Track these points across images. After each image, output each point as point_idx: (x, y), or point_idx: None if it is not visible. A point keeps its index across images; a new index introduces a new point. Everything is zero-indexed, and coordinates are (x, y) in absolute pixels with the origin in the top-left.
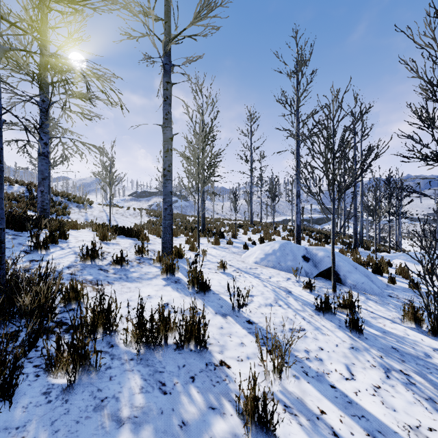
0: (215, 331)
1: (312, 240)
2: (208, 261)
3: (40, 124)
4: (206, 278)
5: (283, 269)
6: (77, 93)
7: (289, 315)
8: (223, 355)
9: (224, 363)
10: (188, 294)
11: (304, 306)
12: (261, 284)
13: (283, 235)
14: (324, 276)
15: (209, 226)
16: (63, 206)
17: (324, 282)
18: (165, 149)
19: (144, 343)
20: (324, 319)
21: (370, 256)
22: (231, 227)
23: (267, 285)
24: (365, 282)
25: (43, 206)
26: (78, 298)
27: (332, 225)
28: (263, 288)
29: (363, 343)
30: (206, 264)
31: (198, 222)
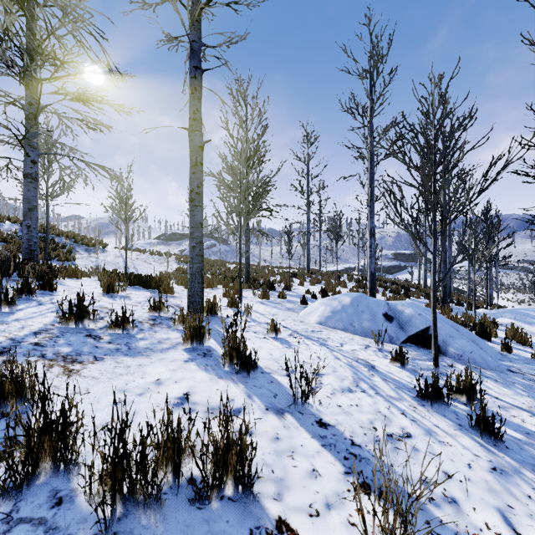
0: (266, 447)
1: (387, 293)
2: (253, 321)
3: (26, 136)
4: (251, 347)
5: (358, 332)
6: (75, 92)
7: (381, 408)
8: (282, 504)
9: (285, 526)
10: (223, 375)
11: (398, 391)
12: (331, 355)
13: (350, 286)
14: (415, 342)
15: (254, 275)
16: (67, 249)
17: (416, 350)
18: (193, 162)
19: (126, 493)
20: (434, 414)
21: (467, 313)
22: (283, 276)
23: (339, 356)
24: (474, 351)
25: (30, 246)
26: (21, 392)
27: (432, 270)
28: (334, 361)
29: (505, 457)
30: (251, 326)
31: (240, 267)
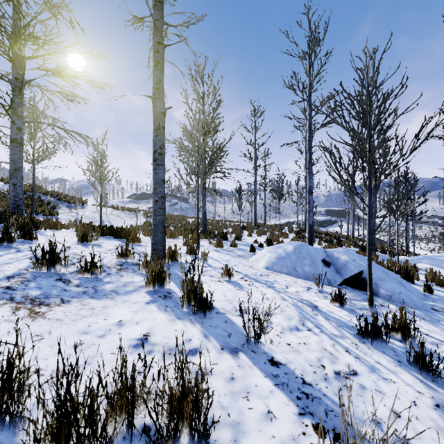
0: (221, 388)
1: (322, 242)
2: (209, 266)
3: (12, 106)
4: (207, 289)
5: (300, 275)
6: (55, 68)
7: (327, 346)
8: None
9: None
10: (181, 316)
11: (340, 329)
12: (278, 296)
13: (291, 236)
14: (350, 285)
15: (210, 228)
16: (51, 205)
17: (351, 292)
18: (156, 126)
19: None
20: (374, 351)
21: (391, 259)
22: (234, 229)
23: (285, 297)
24: (402, 293)
25: (16, 201)
26: None
27: (368, 221)
28: (281, 302)
29: None
30: (207, 270)
31: (197, 220)
